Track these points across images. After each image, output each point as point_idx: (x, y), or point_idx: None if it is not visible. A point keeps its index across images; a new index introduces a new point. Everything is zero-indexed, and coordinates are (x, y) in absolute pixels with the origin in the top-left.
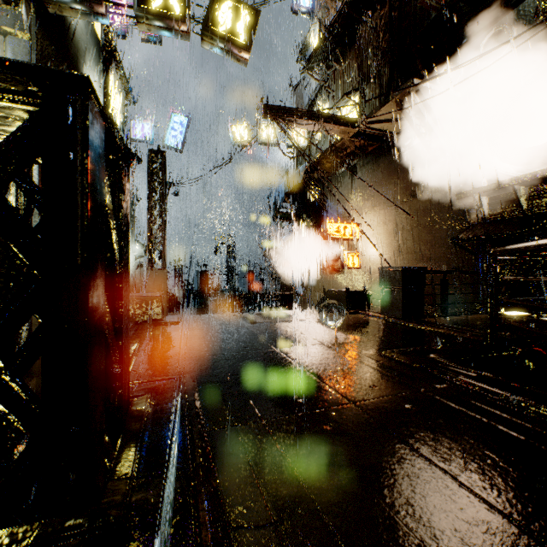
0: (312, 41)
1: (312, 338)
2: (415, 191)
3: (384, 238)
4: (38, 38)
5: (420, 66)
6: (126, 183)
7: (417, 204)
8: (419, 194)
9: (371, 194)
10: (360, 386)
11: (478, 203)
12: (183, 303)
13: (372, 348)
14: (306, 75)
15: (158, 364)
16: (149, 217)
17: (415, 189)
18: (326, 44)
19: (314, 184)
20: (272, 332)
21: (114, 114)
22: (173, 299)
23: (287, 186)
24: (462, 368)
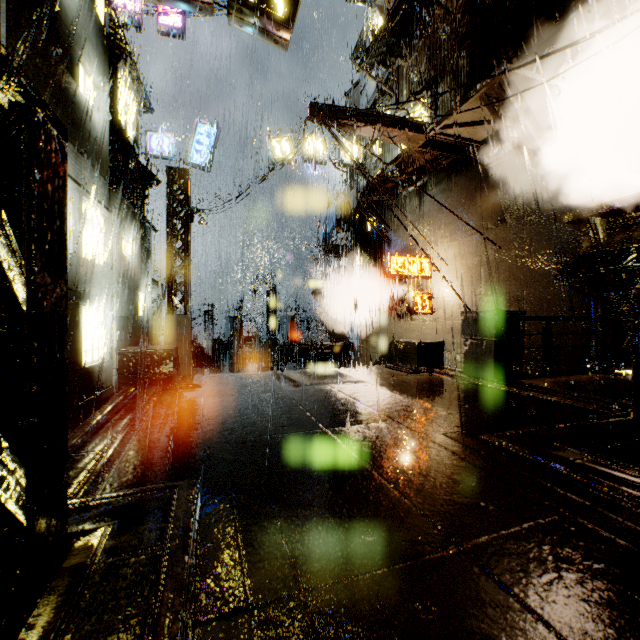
0: (369, 35)
1: (376, 411)
2: (504, 215)
3: (461, 276)
4: (11, 8)
5: (512, 52)
6: (49, 152)
7: (506, 231)
8: (508, 218)
9: (445, 220)
10: (464, 505)
11: (592, 227)
12: (212, 356)
13: (464, 427)
14: (362, 78)
15: (147, 457)
16: (168, 250)
17: (504, 212)
18: (388, 34)
19: (373, 209)
20: (320, 401)
21: (124, 123)
22: (199, 351)
23: (339, 212)
24: (619, 469)
